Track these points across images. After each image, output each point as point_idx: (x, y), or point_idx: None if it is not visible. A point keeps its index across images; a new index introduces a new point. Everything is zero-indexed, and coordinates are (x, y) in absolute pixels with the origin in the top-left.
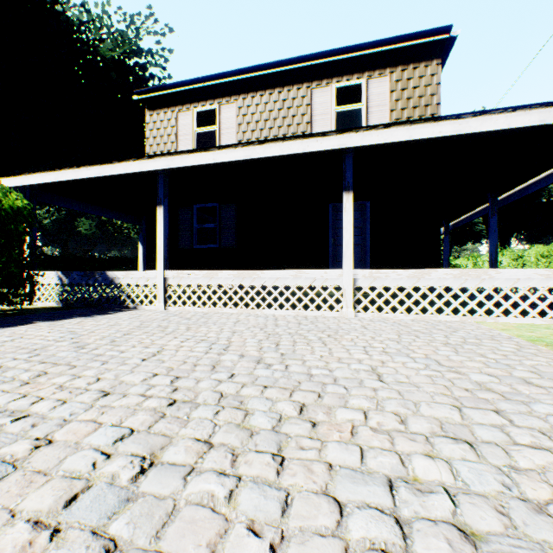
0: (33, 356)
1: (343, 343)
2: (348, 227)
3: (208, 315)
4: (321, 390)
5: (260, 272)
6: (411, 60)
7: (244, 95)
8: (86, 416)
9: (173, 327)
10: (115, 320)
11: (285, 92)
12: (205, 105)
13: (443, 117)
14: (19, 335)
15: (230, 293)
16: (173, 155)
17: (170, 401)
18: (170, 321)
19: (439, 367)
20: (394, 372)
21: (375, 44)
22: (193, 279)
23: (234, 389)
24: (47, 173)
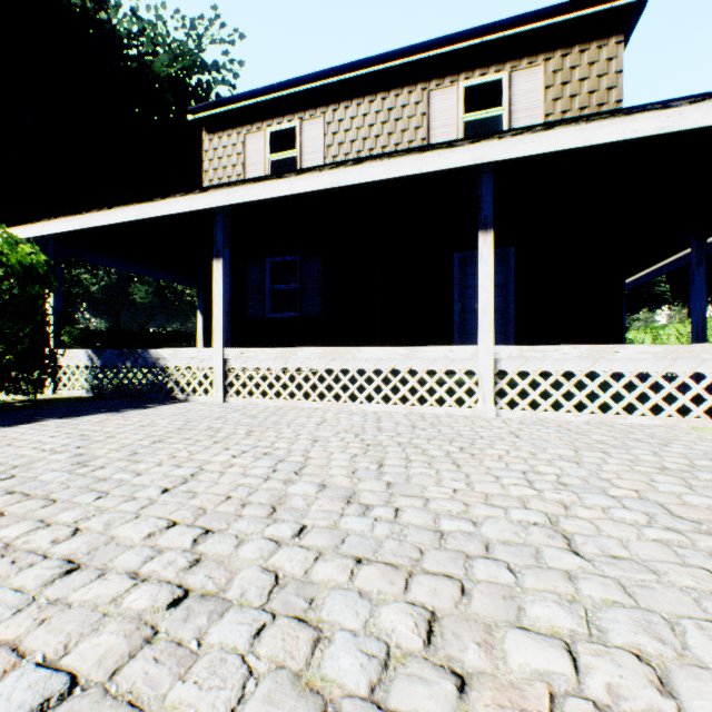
0: (3, 479)
1: (487, 464)
2: (486, 283)
3: (282, 412)
4: (465, 573)
5: (356, 350)
6: (577, 40)
7: (334, 106)
8: (6, 629)
9: (228, 429)
10: (151, 418)
11: (391, 98)
12: (281, 123)
13: (641, 106)
14: (8, 441)
15: (313, 379)
16: (233, 185)
17: (177, 593)
18: (227, 421)
19: (675, 522)
20: (594, 532)
21: (522, 19)
22: (262, 360)
23: (301, 564)
24: (71, 217)
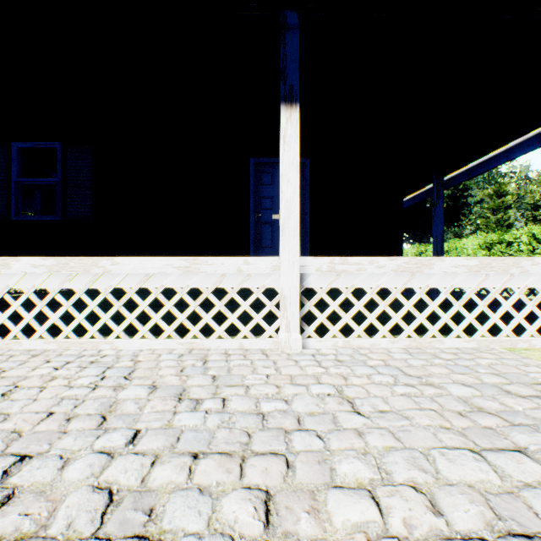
0: None
1: None
2: (291, 174)
3: None
4: None
5: (109, 261)
6: None
7: None
8: None
9: None
10: None
11: None
12: None
13: None
14: None
15: (39, 306)
16: None
17: None
18: None
19: None
20: None
21: None
22: None
23: None
24: None
